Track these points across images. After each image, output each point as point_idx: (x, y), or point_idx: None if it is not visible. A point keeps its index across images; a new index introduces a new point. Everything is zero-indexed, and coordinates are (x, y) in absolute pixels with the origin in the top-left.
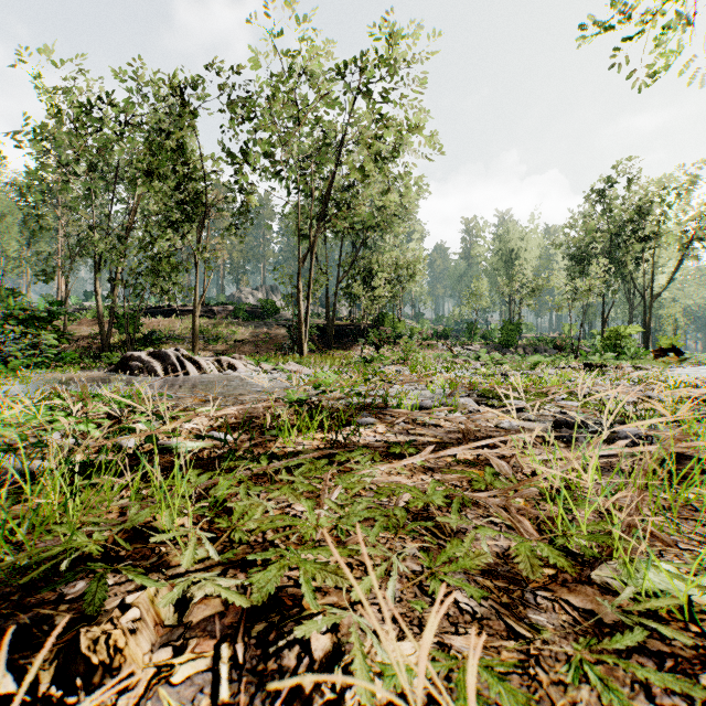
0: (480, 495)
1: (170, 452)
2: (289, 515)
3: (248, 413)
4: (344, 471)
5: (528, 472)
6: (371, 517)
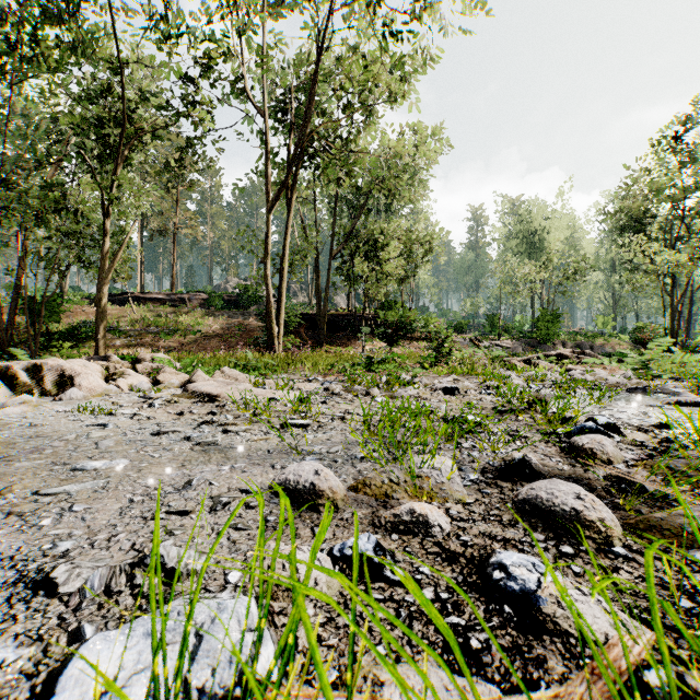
0: None
1: None
2: None
3: None
4: None
5: None
6: None
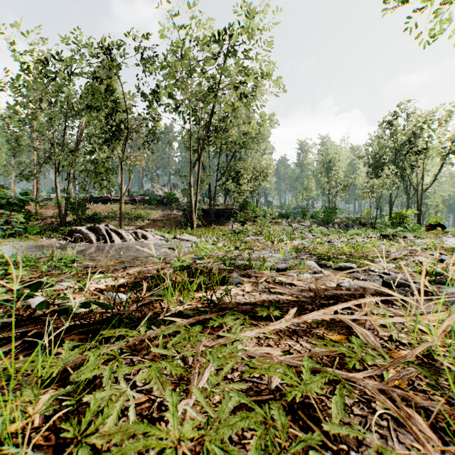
0: (356, 376)
1: (68, 313)
2: (155, 403)
3: (145, 273)
4: (217, 335)
5: (385, 337)
6: (243, 405)
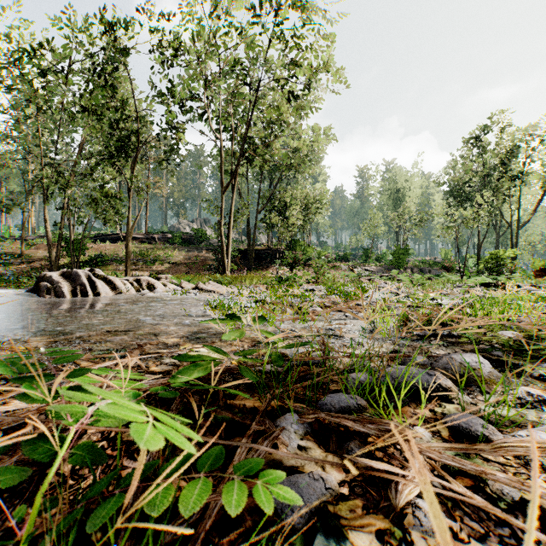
0: None
1: None
2: None
3: None
4: None
5: None
6: None
